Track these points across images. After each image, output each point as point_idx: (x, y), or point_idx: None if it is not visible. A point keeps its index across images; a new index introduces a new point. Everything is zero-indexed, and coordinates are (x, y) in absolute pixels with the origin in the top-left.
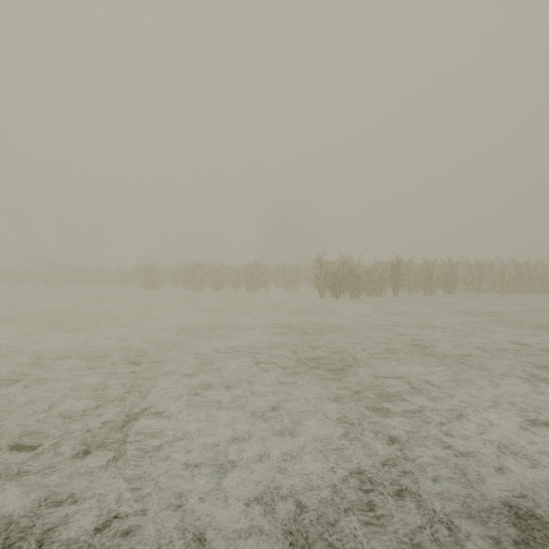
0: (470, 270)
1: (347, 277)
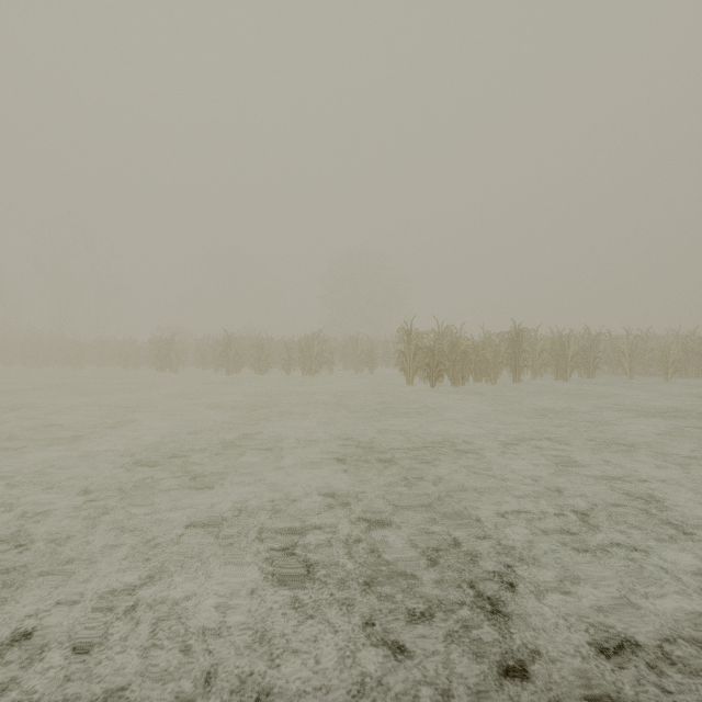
0: (614, 345)
1: (448, 354)
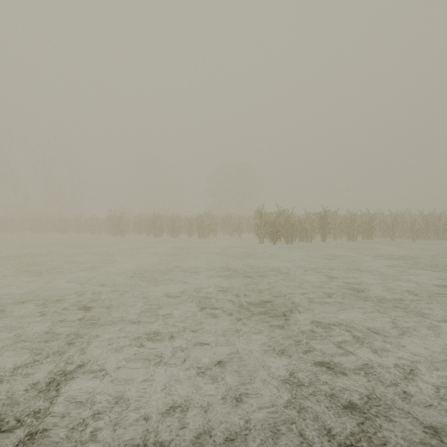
0: (385, 220)
1: (283, 226)
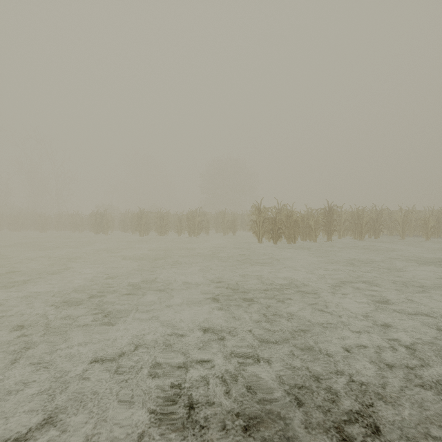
0: (391, 216)
1: (284, 222)
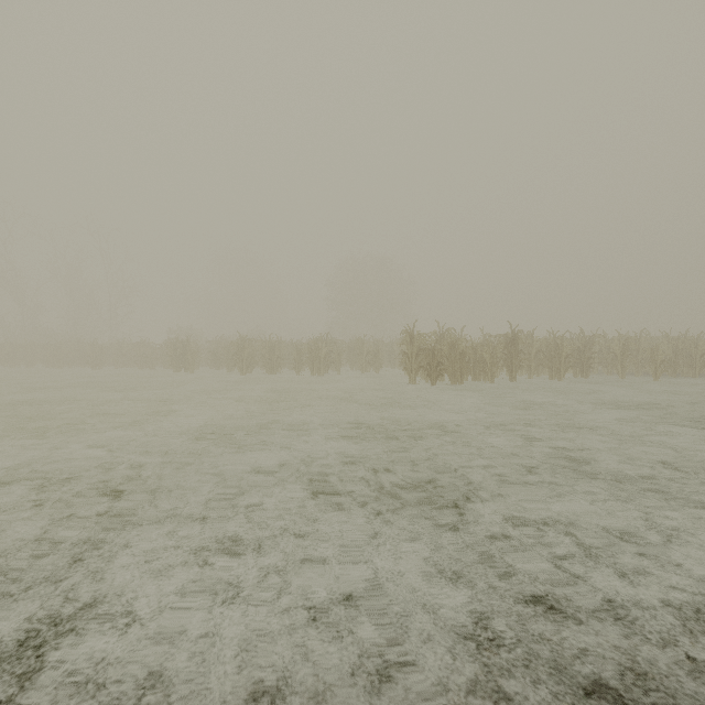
0: (609, 346)
1: (447, 355)
